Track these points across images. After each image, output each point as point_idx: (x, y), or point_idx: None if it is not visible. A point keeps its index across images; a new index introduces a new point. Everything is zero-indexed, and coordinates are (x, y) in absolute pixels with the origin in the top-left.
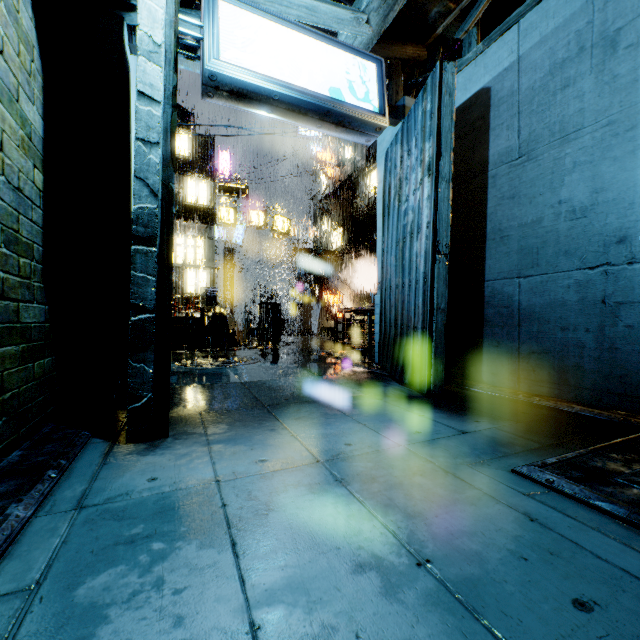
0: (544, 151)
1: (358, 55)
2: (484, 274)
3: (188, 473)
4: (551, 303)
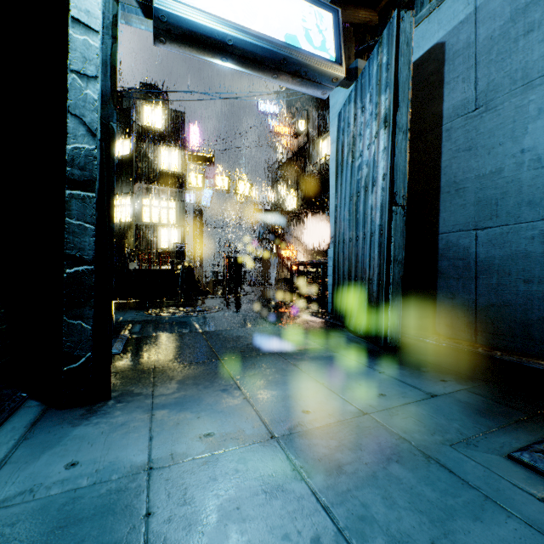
0: (504, 100)
1: (314, 3)
2: (438, 227)
3: (117, 455)
4: (512, 255)
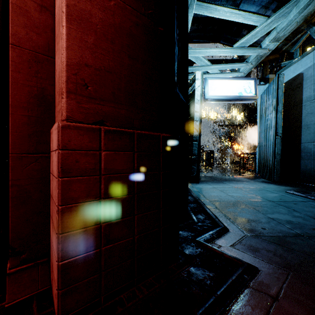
0: None
1: (247, 80)
2: (301, 141)
3: (208, 186)
4: None
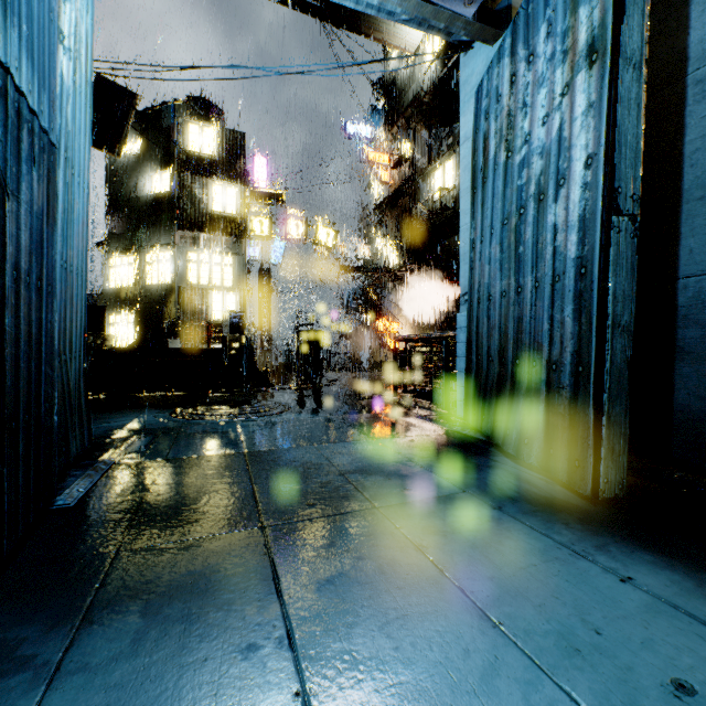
0: None
1: None
2: (677, 265)
3: None
4: None
